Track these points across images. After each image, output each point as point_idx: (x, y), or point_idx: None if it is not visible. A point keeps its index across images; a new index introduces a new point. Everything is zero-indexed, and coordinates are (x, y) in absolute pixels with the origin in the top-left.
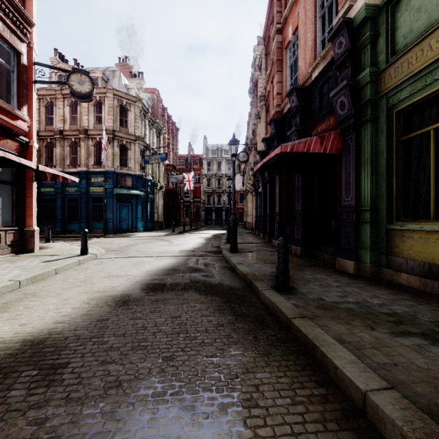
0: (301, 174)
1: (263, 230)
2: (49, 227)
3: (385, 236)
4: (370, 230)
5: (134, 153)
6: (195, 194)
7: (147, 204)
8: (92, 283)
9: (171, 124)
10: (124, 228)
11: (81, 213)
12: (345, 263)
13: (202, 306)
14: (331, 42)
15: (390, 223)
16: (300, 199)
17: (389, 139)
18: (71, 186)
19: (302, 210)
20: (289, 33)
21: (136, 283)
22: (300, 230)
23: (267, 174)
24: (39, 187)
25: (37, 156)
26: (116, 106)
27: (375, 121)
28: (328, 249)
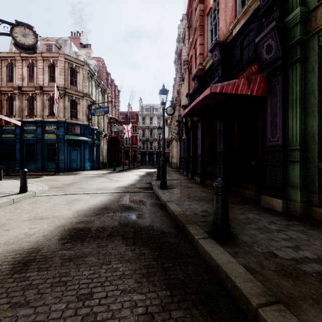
0: (223, 120)
1: (186, 169)
2: (1, 167)
3: (317, 176)
4: (300, 169)
5: (82, 107)
6: (132, 141)
7: (93, 148)
8: (8, 229)
9: (114, 86)
10: (74, 168)
11: (37, 155)
12: (271, 200)
13: (126, 268)
14: None
15: (321, 162)
16: (221, 142)
17: (320, 78)
18: (29, 133)
19: (223, 152)
20: (211, 1)
21: (58, 228)
22: (222, 169)
23: (190, 123)
24: (1, 133)
25: None
26: (67, 68)
27: (304, 61)
28: (249, 186)
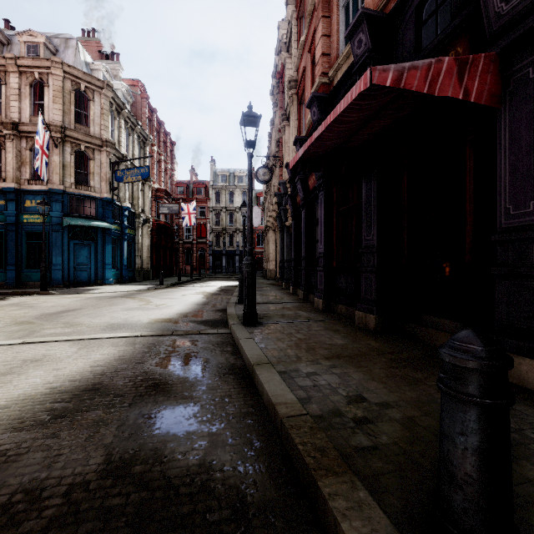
0: (376, 178)
1: (293, 282)
2: None
3: None
4: None
5: (99, 165)
6: (199, 233)
7: (122, 244)
8: None
9: (164, 134)
10: (83, 279)
11: (8, 256)
12: (518, 364)
13: None
14: None
15: None
16: (372, 226)
17: None
18: None
19: (377, 246)
20: None
21: None
22: (374, 282)
23: (303, 194)
24: None
25: None
26: (69, 91)
27: None
28: (438, 321)
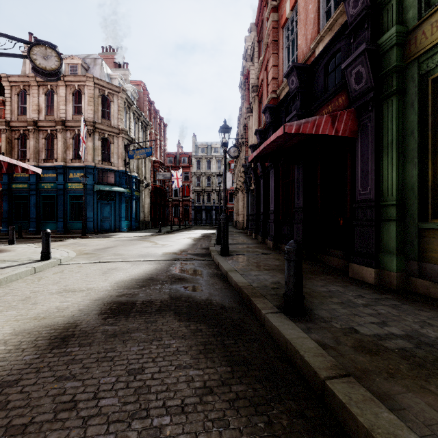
0: (302, 166)
1: (255, 230)
2: (14, 227)
3: (417, 238)
4: (396, 229)
5: (117, 147)
6: (184, 193)
7: (131, 202)
8: (35, 303)
9: (159, 119)
10: (106, 228)
11: (58, 212)
12: (362, 270)
13: (180, 344)
14: (344, 1)
15: (423, 222)
16: (300, 195)
17: (421, 115)
18: (47, 182)
19: (303, 207)
20: (287, 10)
21: (96, 302)
22: (301, 229)
23: (261, 169)
24: (10, 183)
25: (8, 149)
26: (98, 96)
27: (402, 94)
28: (335, 252)
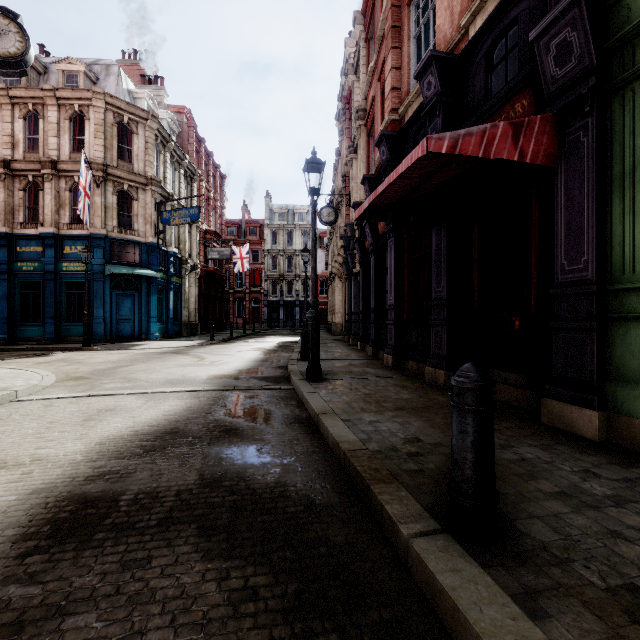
0: (446, 227)
1: (361, 337)
2: None
3: None
4: None
5: (143, 206)
6: (252, 280)
7: (168, 294)
8: None
9: (213, 167)
10: (126, 334)
11: (46, 308)
12: (570, 412)
13: None
14: None
15: None
16: (442, 277)
17: None
18: (27, 261)
19: (447, 298)
20: None
21: (29, 499)
22: (444, 336)
23: (372, 239)
24: None
25: None
26: (111, 124)
27: None
28: (506, 375)
